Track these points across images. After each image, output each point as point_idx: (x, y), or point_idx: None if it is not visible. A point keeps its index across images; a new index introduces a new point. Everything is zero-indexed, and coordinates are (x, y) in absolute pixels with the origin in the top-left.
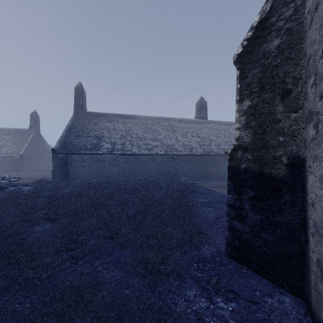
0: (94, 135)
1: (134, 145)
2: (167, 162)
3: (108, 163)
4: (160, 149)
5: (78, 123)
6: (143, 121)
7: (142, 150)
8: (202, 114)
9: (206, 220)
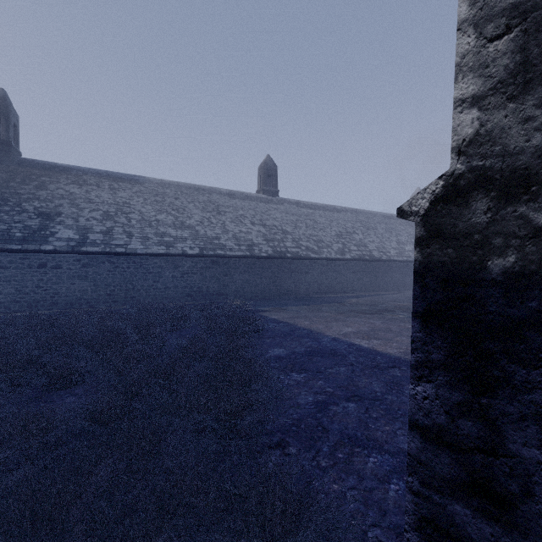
0: (35, 209)
1: (134, 235)
2: (204, 270)
3: (68, 272)
4: (190, 244)
5: None
6: (157, 190)
7: (152, 245)
8: (270, 186)
9: (296, 418)
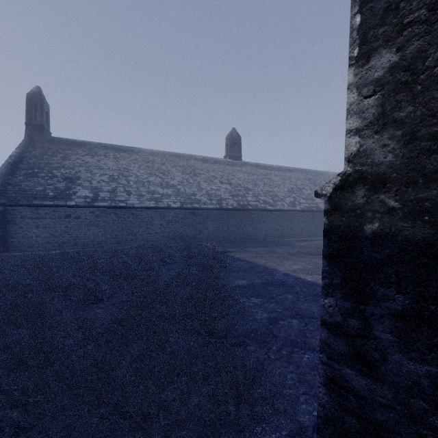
0: (62, 175)
1: (132, 193)
2: (184, 219)
3: (86, 221)
4: (173, 199)
5: (32, 155)
6: (148, 158)
7: (145, 200)
8: (235, 152)
9: (254, 328)
